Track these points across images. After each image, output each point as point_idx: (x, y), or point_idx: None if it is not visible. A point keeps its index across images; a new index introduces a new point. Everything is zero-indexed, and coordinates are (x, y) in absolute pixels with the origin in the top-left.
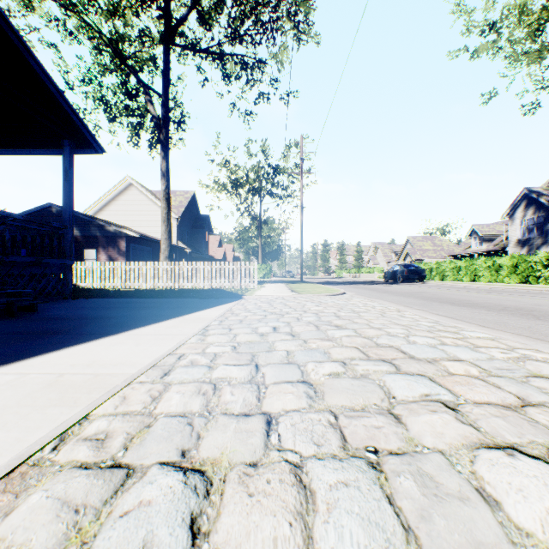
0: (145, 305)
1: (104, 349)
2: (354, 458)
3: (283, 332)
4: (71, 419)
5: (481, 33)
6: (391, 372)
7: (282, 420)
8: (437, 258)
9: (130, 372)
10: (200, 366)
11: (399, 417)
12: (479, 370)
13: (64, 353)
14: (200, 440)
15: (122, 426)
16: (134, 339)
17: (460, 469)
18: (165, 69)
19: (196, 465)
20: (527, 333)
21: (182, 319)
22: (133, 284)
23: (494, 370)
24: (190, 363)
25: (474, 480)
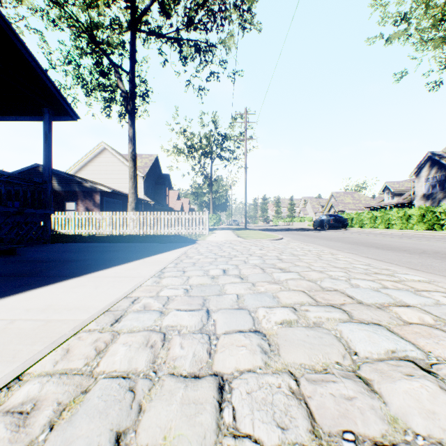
0: (112, 249)
1: (63, 292)
2: None
3: (232, 274)
4: None
5: (394, 23)
6: (345, 320)
7: (236, 386)
8: (356, 209)
9: (82, 318)
10: (152, 311)
11: (370, 383)
12: (432, 317)
13: (24, 297)
14: (139, 417)
15: (53, 393)
16: (94, 281)
17: None
18: (132, 51)
19: None
20: None
21: (142, 262)
22: (105, 230)
23: None
24: (143, 307)
25: None
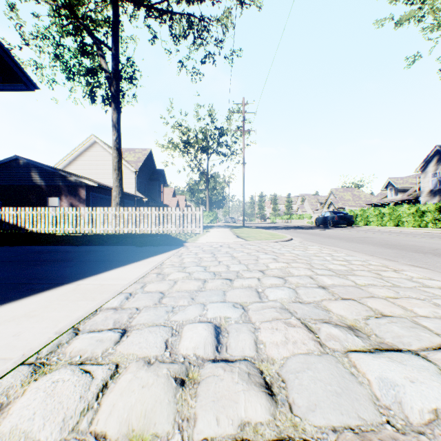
0: (59, 257)
1: None
2: None
3: (238, 360)
4: None
5: (407, 1)
6: None
7: None
8: (356, 207)
9: None
10: None
11: None
12: None
13: None
14: None
15: None
16: None
17: None
18: (115, 22)
19: None
20: None
21: (70, 289)
22: (83, 229)
23: None
24: None
25: None
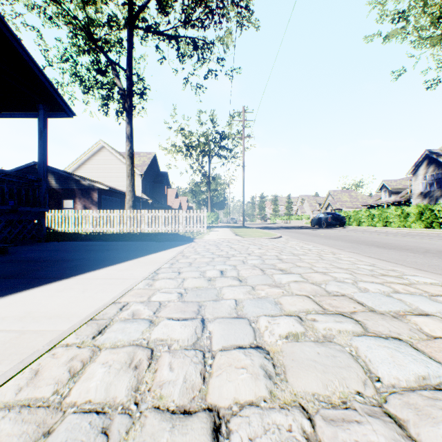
0: (107, 248)
1: (47, 296)
2: None
3: (230, 276)
4: None
5: (392, 21)
6: (359, 333)
7: (235, 428)
8: (353, 208)
9: (62, 329)
10: (140, 321)
11: (405, 425)
12: None
13: (4, 302)
14: None
15: (5, 436)
16: (83, 284)
17: None
18: (129, 48)
19: None
20: None
21: (136, 262)
22: (102, 229)
23: None
24: (131, 315)
25: None
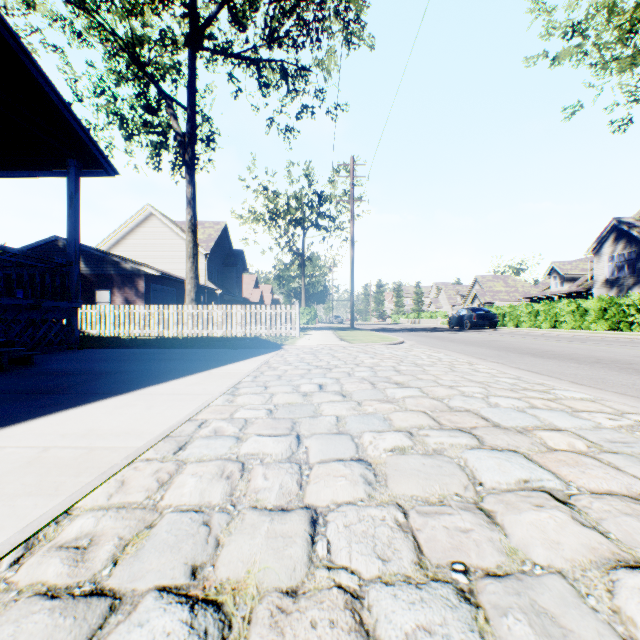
0: (165, 357)
1: (106, 413)
2: (437, 583)
3: (331, 391)
4: (45, 516)
5: (563, 36)
6: (473, 447)
7: (332, 519)
8: (511, 301)
9: (136, 445)
10: (225, 437)
11: (492, 515)
12: (586, 443)
13: (56, 419)
14: (218, 550)
15: (113, 527)
16: (146, 400)
17: (595, 605)
18: (191, 76)
19: (210, 593)
20: (632, 392)
21: (207, 374)
22: (153, 331)
23: (606, 443)
24: (214, 432)
25: (621, 626)
